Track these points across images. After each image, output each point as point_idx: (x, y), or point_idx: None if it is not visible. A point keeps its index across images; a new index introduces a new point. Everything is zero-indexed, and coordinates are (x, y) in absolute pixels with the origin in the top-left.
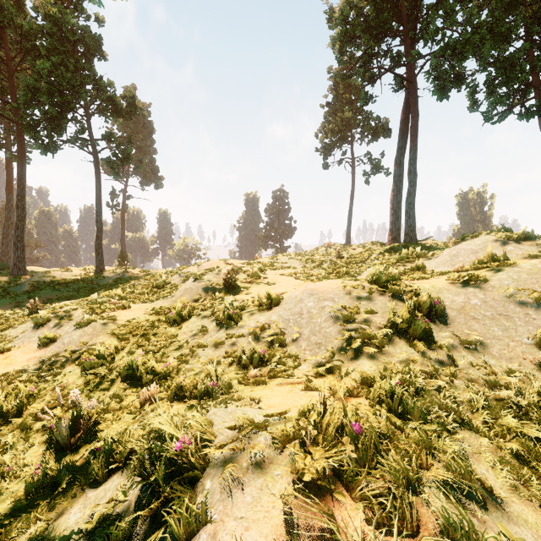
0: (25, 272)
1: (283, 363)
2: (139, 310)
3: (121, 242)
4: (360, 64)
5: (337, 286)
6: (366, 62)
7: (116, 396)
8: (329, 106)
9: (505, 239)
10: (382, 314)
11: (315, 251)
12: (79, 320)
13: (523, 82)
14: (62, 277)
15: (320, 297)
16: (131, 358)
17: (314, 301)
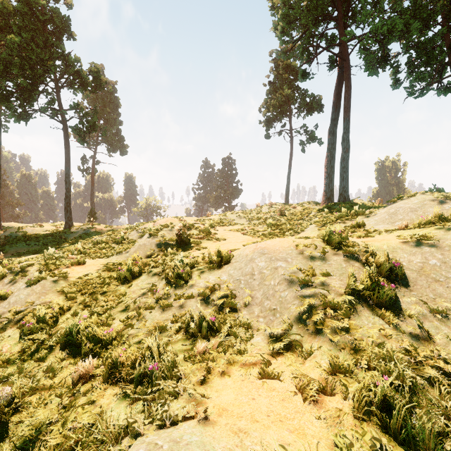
0: (1, 228)
1: (235, 334)
2: (92, 266)
3: (90, 201)
4: (300, 44)
5: (289, 244)
6: (305, 43)
7: (49, 369)
8: (270, 85)
9: (441, 198)
10: (339, 277)
11: (259, 209)
12: (29, 278)
13: (442, 61)
14: (33, 232)
15: (272, 257)
16: (70, 324)
17: (265, 261)
